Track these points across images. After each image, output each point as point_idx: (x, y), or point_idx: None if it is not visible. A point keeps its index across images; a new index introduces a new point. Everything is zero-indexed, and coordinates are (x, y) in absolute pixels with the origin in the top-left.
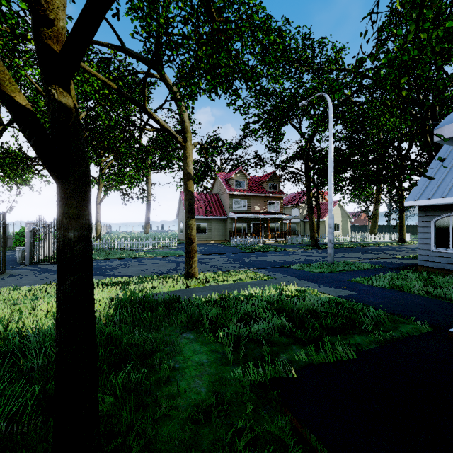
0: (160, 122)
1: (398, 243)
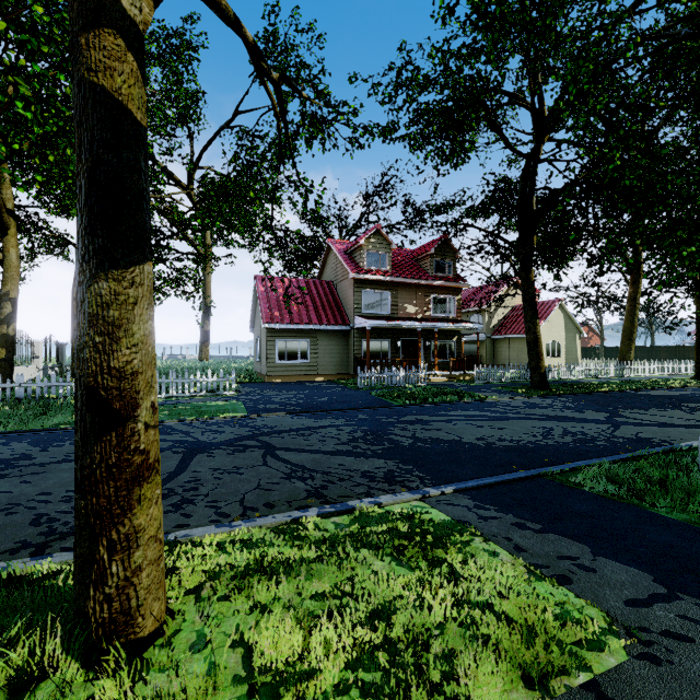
0: None
1: (697, 380)
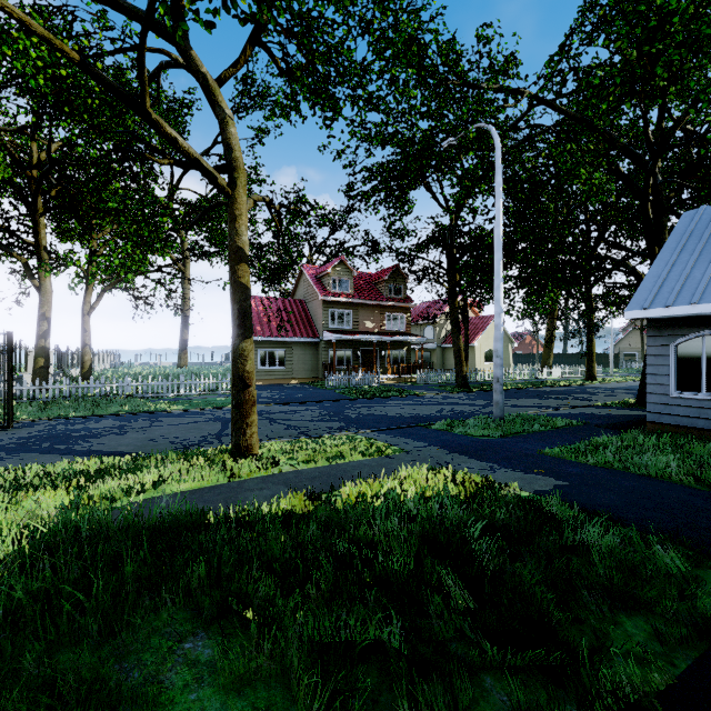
0: (179, 144)
1: (586, 380)
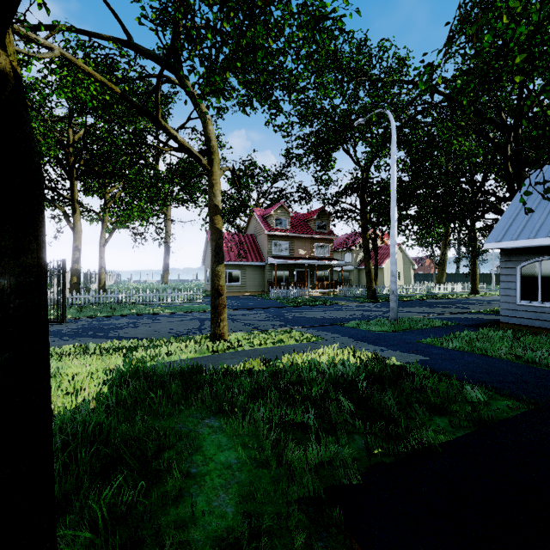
0: (178, 139)
1: (471, 294)
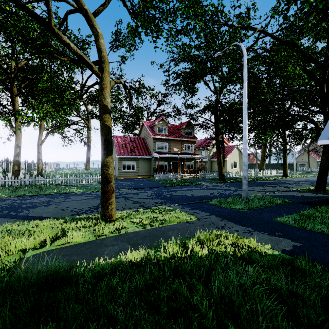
0: (71, 47)
1: (283, 177)
